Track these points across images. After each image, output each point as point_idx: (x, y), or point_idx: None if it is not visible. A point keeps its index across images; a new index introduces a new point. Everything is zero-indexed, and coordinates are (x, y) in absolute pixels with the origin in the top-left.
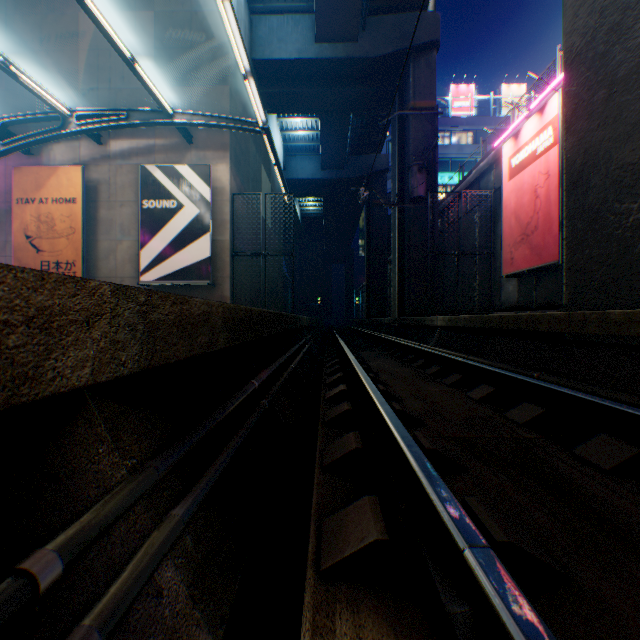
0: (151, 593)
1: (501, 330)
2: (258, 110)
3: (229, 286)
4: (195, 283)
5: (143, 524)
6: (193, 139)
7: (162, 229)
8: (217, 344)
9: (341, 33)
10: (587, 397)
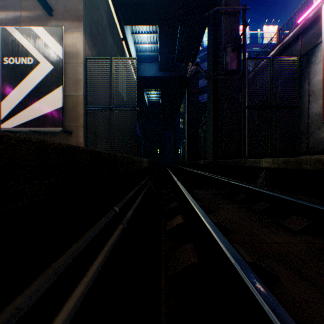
0: None
1: None
2: None
3: (83, 134)
4: (52, 131)
5: None
6: (53, 11)
7: (20, 82)
8: None
9: None
10: None
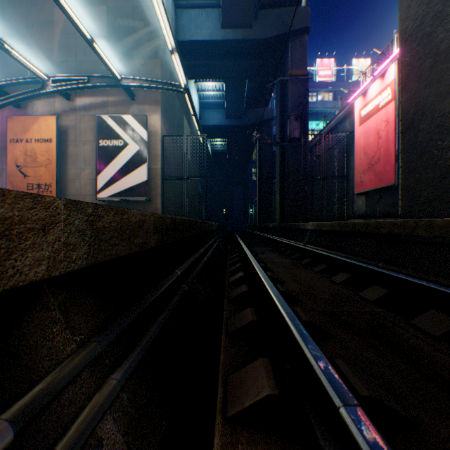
0: (93, 444)
1: (354, 232)
2: (181, 76)
3: (160, 201)
4: (136, 199)
5: (88, 387)
6: (135, 97)
7: (113, 160)
8: (149, 244)
9: (240, 22)
10: (420, 282)
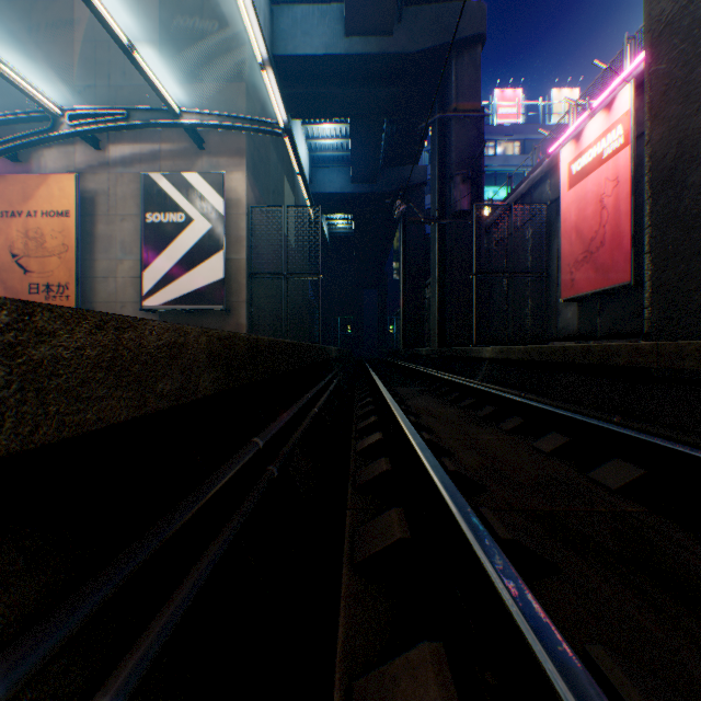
0: None
1: (565, 363)
2: (278, 108)
3: (246, 312)
4: (207, 309)
5: None
6: (204, 144)
7: (168, 246)
8: (197, 390)
9: (374, 25)
10: None
